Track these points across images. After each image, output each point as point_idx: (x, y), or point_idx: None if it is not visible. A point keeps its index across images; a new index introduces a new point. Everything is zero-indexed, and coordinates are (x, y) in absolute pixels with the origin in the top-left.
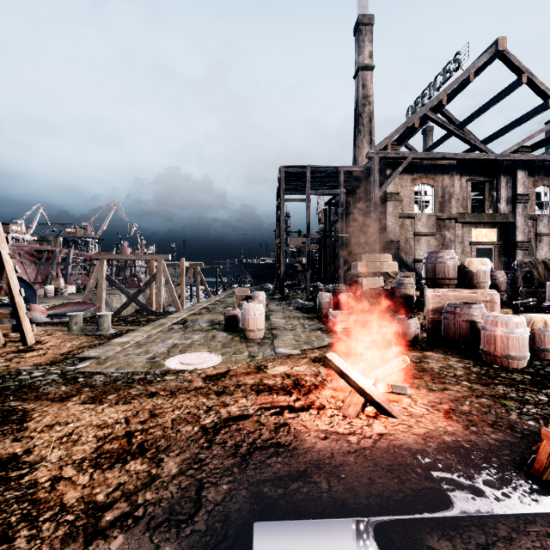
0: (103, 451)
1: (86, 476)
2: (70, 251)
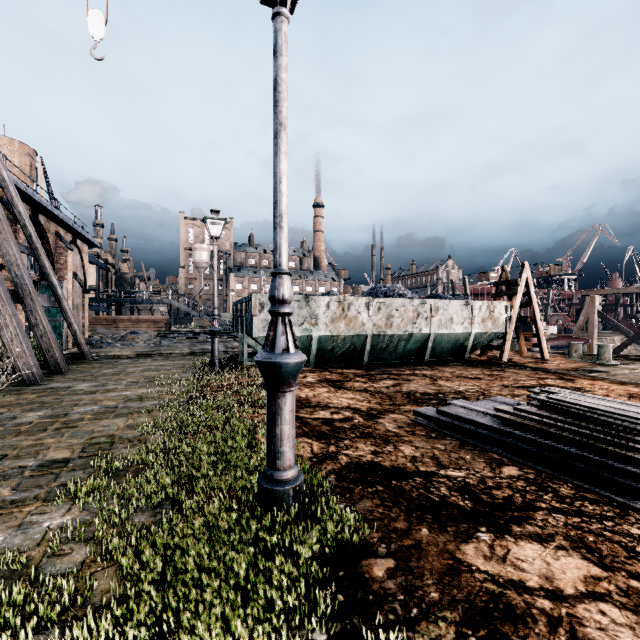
0: (632, 396)
1: (624, 398)
2: (549, 291)
